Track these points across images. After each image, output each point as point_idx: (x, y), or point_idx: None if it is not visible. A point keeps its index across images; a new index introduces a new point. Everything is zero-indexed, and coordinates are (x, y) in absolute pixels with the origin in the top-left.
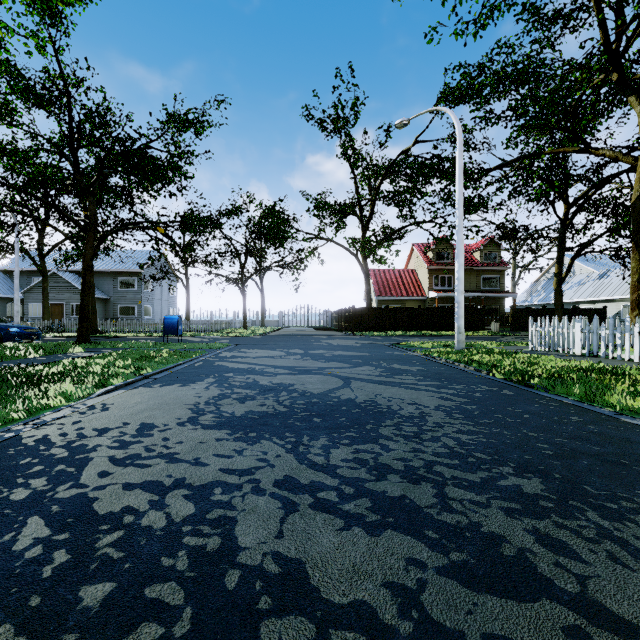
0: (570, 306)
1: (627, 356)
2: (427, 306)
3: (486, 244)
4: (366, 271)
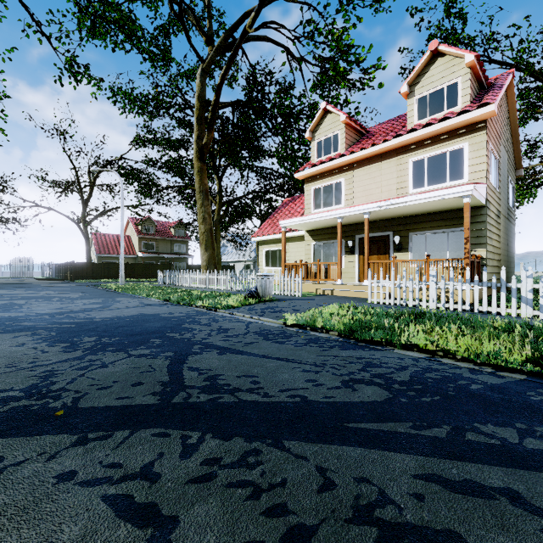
0: (227, 264)
1: (176, 284)
2: (137, 262)
3: (177, 224)
4: (86, 235)
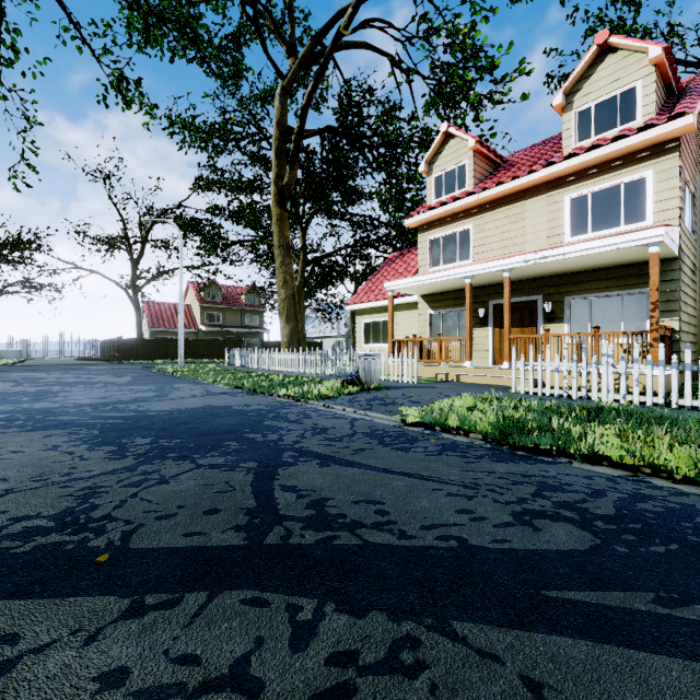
0: (312, 340)
1: (249, 366)
2: (199, 338)
3: (249, 290)
4: (137, 304)
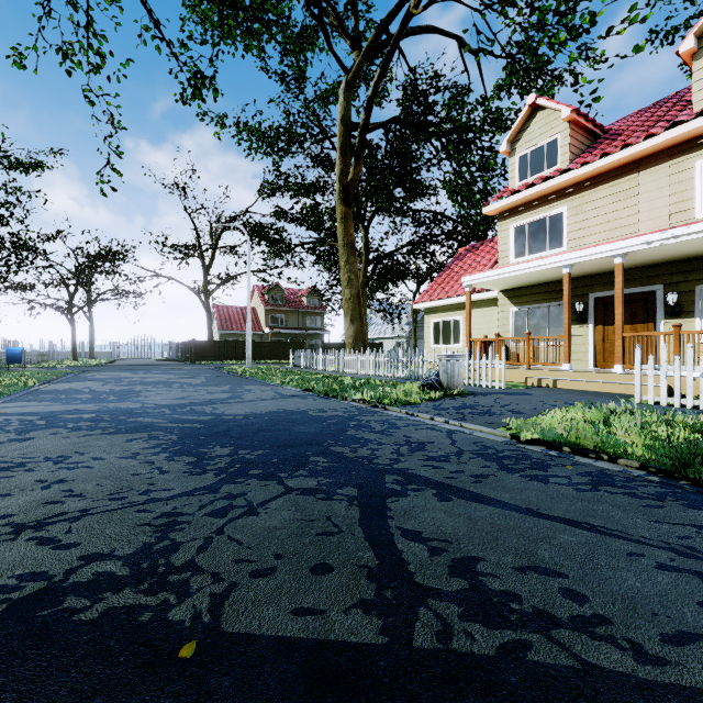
0: (372, 341)
1: (313, 367)
2: (264, 340)
3: (310, 292)
4: (208, 308)
